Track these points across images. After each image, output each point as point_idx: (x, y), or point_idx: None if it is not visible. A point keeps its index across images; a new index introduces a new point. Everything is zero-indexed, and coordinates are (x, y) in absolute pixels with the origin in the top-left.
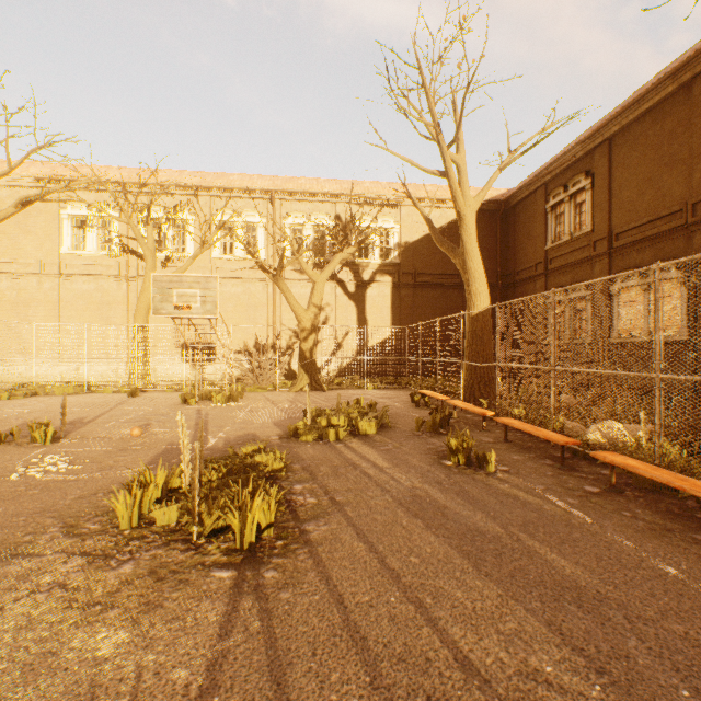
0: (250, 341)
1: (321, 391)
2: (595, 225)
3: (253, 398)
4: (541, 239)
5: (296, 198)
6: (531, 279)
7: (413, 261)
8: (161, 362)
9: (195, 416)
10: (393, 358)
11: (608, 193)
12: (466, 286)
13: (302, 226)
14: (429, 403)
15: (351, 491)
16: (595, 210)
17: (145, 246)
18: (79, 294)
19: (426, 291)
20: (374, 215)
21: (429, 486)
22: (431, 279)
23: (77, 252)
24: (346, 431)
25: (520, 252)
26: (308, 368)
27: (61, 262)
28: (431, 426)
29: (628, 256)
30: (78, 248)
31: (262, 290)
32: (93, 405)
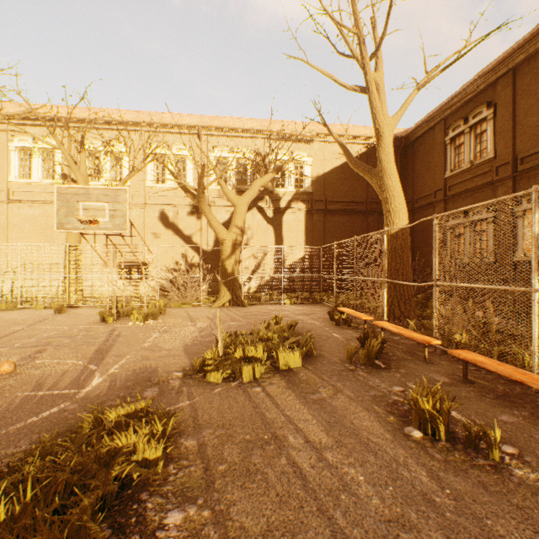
0: (180, 260)
1: (242, 307)
2: (497, 151)
3: (175, 314)
4: (440, 169)
5: (220, 134)
6: (430, 205)
7: (324, 190)
8: (100, 279)
9: (102, 339)
10: (309, 276)
11: (512, 120)
12: (383, 204)
13: (226, 158)
14: (350, 322)
15: (272, 537)
16: (497, 138)
17: (76, 171)
18: (25, 218)
19: (335, 217)
20: (289, 149)
21: (418, 517)
22: (339, 206)
23: (23, 180)
24: (265, 364)
25: (419, 182)
26: (230, 285)
27: (9, 189)
28: (364, 357)
29: (534, 179)
30: (24, 176)
31: (190, 215)
32: (9, 324)
